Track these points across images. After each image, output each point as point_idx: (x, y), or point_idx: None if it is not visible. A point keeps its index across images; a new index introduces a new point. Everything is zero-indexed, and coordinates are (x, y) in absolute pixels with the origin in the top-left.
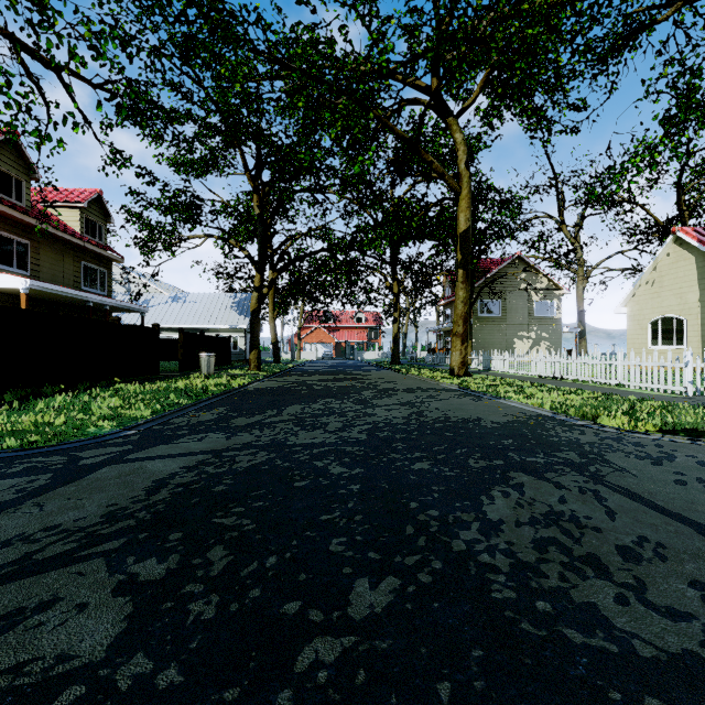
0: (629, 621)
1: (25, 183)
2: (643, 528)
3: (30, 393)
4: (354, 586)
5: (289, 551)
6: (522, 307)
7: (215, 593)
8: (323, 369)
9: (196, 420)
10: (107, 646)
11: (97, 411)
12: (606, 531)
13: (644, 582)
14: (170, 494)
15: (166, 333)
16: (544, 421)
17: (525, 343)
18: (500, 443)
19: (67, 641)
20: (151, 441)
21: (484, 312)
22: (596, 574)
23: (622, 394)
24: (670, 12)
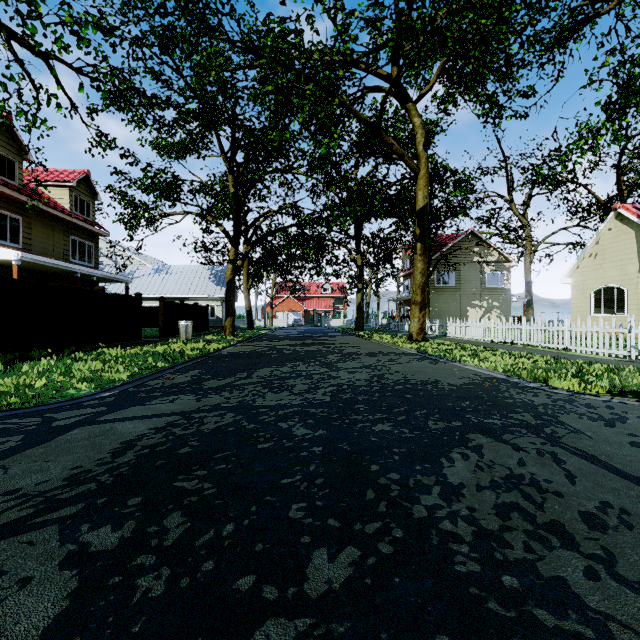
0: (602, 600)
1: (18, 163)
2: (605, 492)
3: (19, 357)
4: (311, 558)
5: (247, 517)
6: (475, 278)
7: (166, 565)
8: (292, 335)
9: (170, 382)
10: (43, 629)
11: (78, 374)
12: (568, 496)
13: (613, 553)
14: (135, 456)
15: (150, 302)
16: (498, 383)
17: (478, 311)
18: (458, 405)
19: (1, 624)
20: (125, 402)
21: (440, 282)
22: (562, 544)
23: (570, 358)
24: (612, 5)
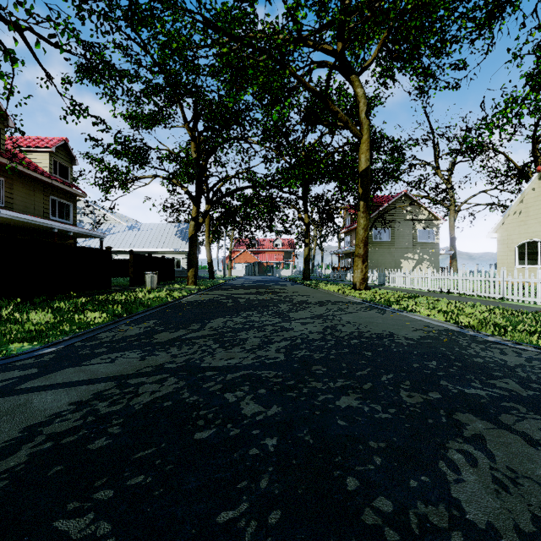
0: None
1: (0, 130)
2: None
3: None
4: None
5: None
6: (408, 234)
7: None
8: (248, 284)
9: (121, 335)
10: None
11: (32, 325)
12: None
13: None
14: (28, 455)
15: (124, 255)
16: (456, 337)
17: (410, 263)
18: (425, 366)
19: None
20: (62, 362)
21: (377, 238)
22: None
23: (511, 308)
24: None
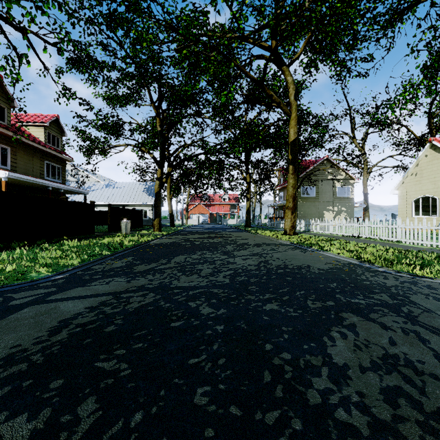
0: None
1: (7, 109)
2: None
3: (3, 247)
4: None
5: (155, 404)
6: (329, 191)
7: None
8: (201, 230)
9: (109, 267)
10: None
11: (42, 260)
12: None
13: None
14: (68, 334)
15: (102, 207)
16: (355, 268)
17: (331, 213)
18: (328, 286)
19: None
20: (71, 284)
21: (304, 194)
22: None
23: (403, 248)
24: None
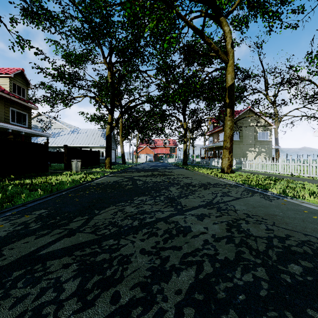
0: None
1: None
2: None
3: None
4: None
5: None
6: (251, 135)
7: None
8: (147, 168)
9: None
10: None
11: None
12: None
13: None
14: None
15: None
16: None
17: (253, 154)
18: None
19: None
20: None
21: None
22: None
23: None
24: None
